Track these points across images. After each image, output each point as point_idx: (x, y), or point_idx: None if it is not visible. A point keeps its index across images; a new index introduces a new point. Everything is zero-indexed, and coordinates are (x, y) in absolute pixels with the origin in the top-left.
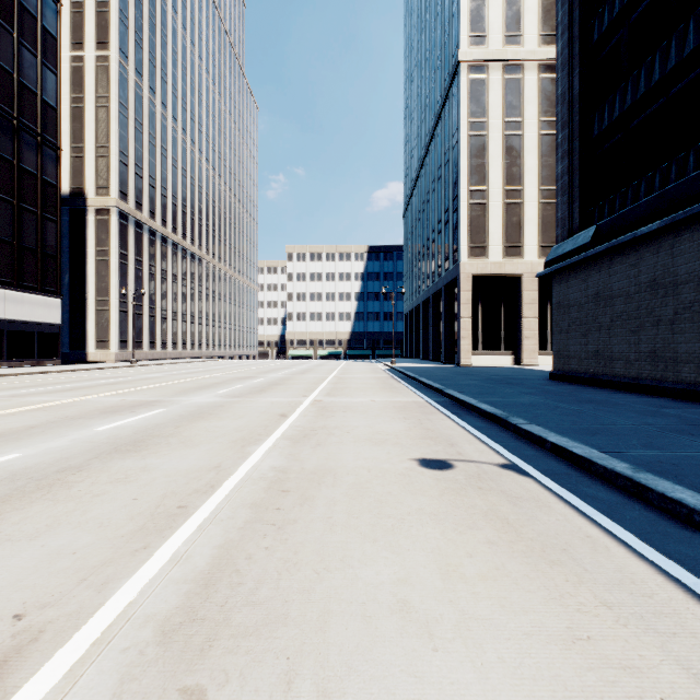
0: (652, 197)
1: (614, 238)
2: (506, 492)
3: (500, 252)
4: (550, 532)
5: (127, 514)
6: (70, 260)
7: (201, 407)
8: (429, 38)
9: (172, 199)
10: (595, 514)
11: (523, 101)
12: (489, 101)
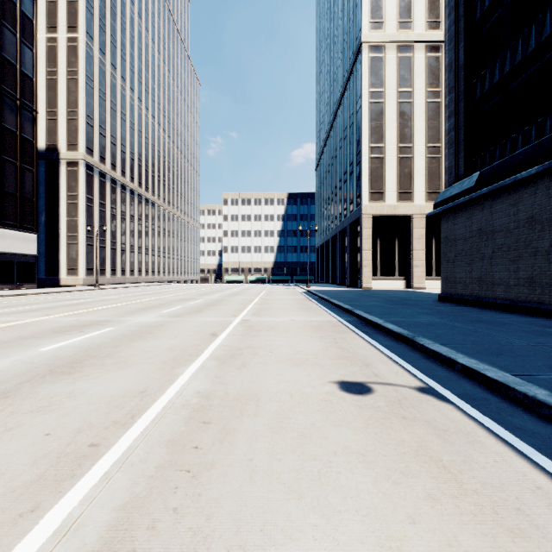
0: (530, 146)
1: (495, 182)
2: (432, 423)
3: (394, 197)
4: (494, 480)
5: (31, 456)
6: (46, 203)
7: (143, 326)
8: (337, 26)
9: (130, 154)
10: (533, 453)
11: (413, 75)
12: (386, 74)
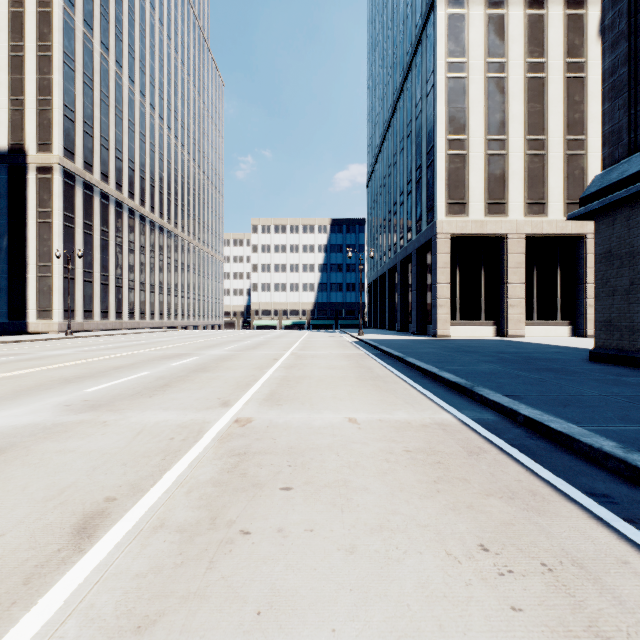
0: None
1: None
2: None
3: (481, 209)
4: None
5: None
6: (9, 222)
7: None
8: None
9: (128, 163)
10: None
11: (507, 39)
12: (469, 39)
